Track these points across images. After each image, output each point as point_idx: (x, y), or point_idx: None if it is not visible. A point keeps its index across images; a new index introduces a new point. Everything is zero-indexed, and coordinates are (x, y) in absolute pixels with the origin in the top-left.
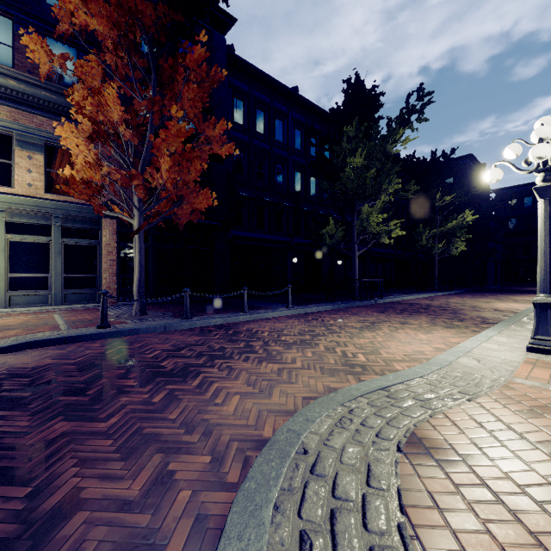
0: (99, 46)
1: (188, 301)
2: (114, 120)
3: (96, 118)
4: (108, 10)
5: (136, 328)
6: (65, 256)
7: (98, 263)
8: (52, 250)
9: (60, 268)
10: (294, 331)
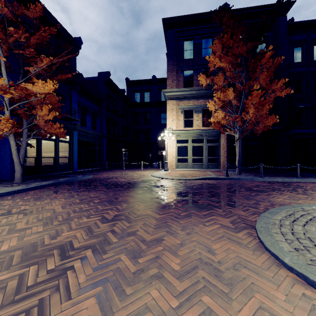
0: (223, 70)
1: (262, 169)
2: (230, 99)
3: (224, 100)
4: (228, 59)
5: (239, 178)
6: (208, 150)
7: (219, 152)
8: (204, 148)
9: (206, 155)
10: None
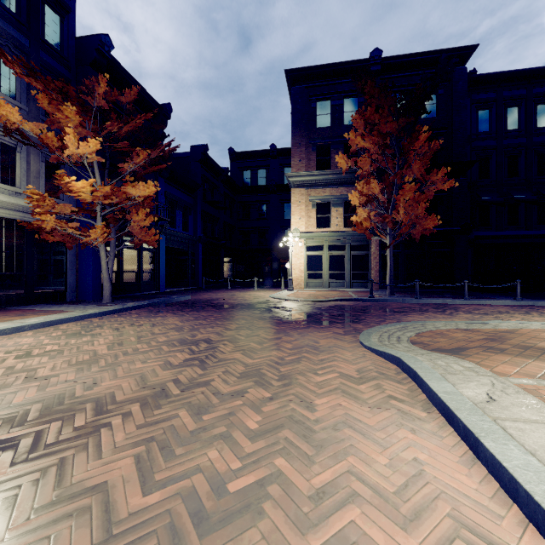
0: (369, 152)
1: (417, 288)
2: (376, 193)
3: (368, 194)
4: (373, 140)
5: (386, 299)
6: (352, 261)
7: (368, 265)
8: (346, 258)
9: (350, 268)
10: (489, 310)
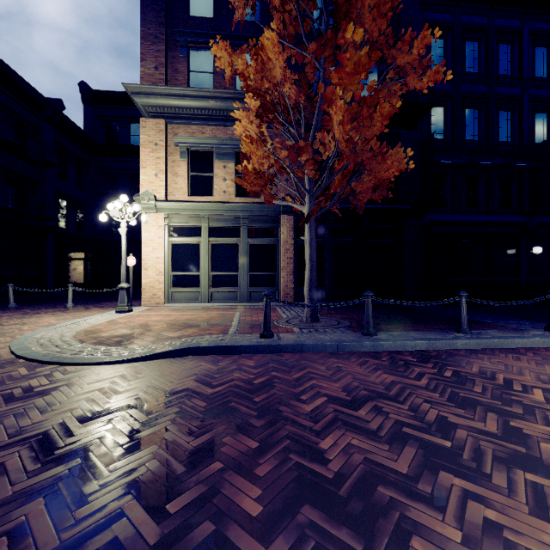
0: (268, 13)
1: (369, 310)
2: (278, 79)
3: (261, 87)
4: None
5: (300, 343)
6: (251, 255)
7: (277, 262)
8: (240, 251)
9: (246, 267)
10: None
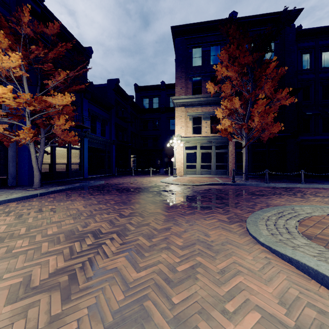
0: (230, 79)
1: (267, 175)
2: (237, 107)
3: (230, 108)
4: (234, 69)
5: (245, 183)
6: (216, 156)
7: (227, 159)
8: (212, 155)
9: (215, 161)
10: (328, 193)
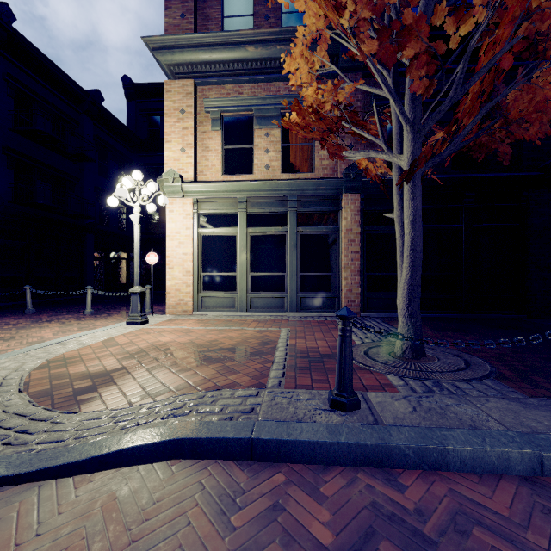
0: None
1: None
2: None
3: None
4: None
5: (438, 445)
6: (301, 249)
7: (337, 258)
8: (287, 243)
9: (295, 264)
10: None
